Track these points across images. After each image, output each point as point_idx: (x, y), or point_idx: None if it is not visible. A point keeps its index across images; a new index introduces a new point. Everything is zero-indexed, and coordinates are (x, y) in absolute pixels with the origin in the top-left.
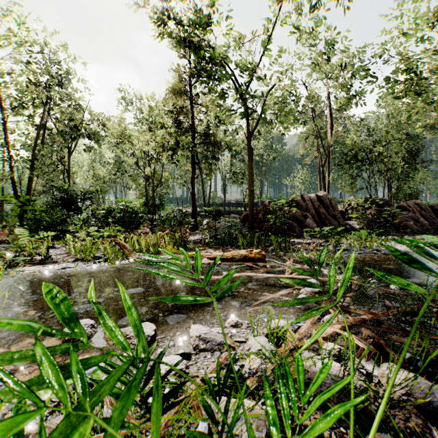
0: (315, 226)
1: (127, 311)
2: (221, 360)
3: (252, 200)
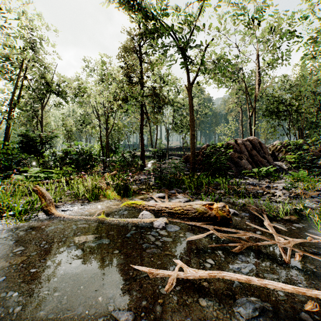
0: (250, 167)
1: None
2: None
3: (194, 143)
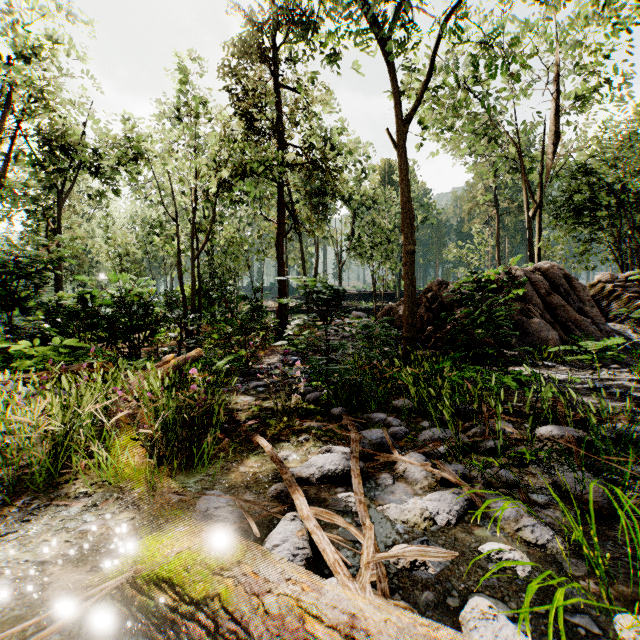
0: (554, 336)
1: None
2: None
3: (413, 275)
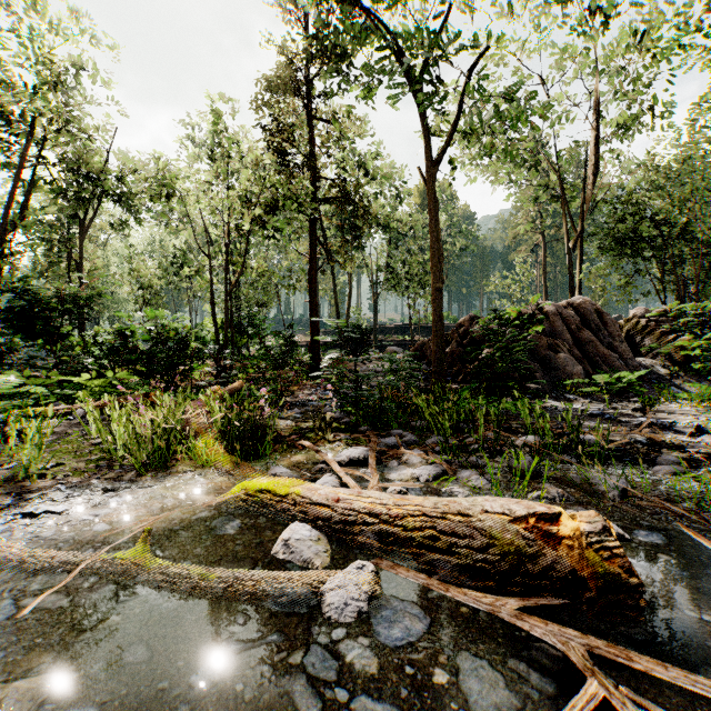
0: (579, 370)
1: None
2: None
3: (441, 312)
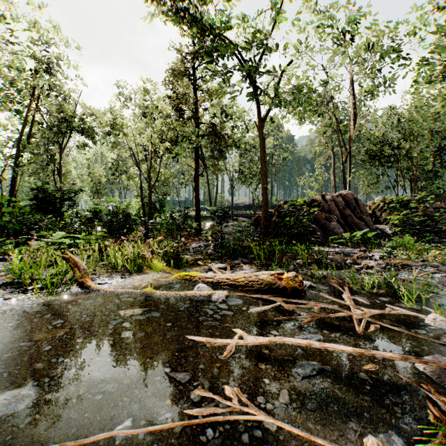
0: (341, 231)
1: None
2: None
3: (267, 200)
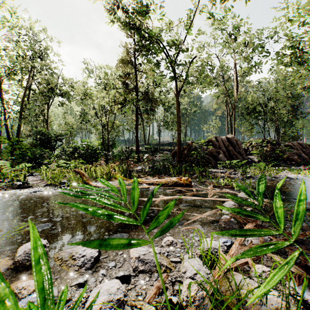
0: (225, 160)
1: (35, 265)
2: (159, 284)
3: (180, 141)
